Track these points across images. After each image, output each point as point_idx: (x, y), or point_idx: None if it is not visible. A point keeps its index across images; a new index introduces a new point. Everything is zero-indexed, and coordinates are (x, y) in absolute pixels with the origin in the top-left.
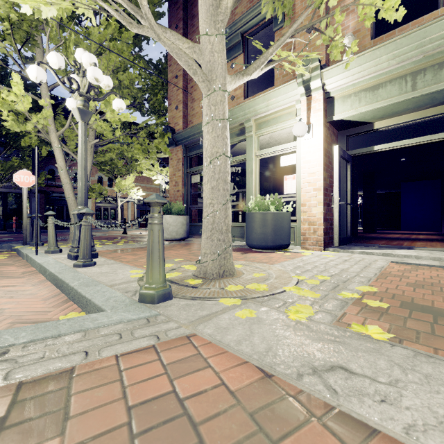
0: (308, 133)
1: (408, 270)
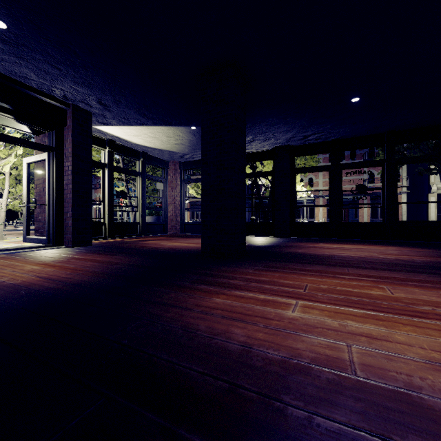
0: None
1: None
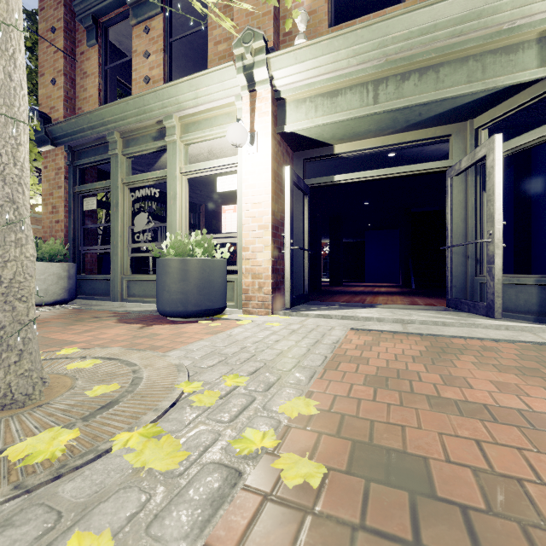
0: (251, 145)
1: (369, 344)
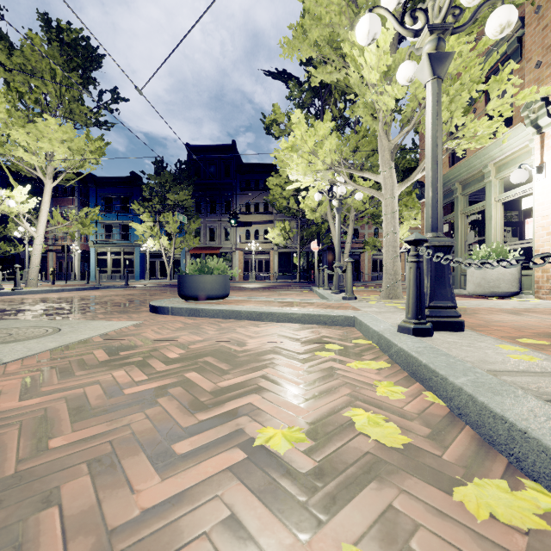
0: (539, 174)
1: None
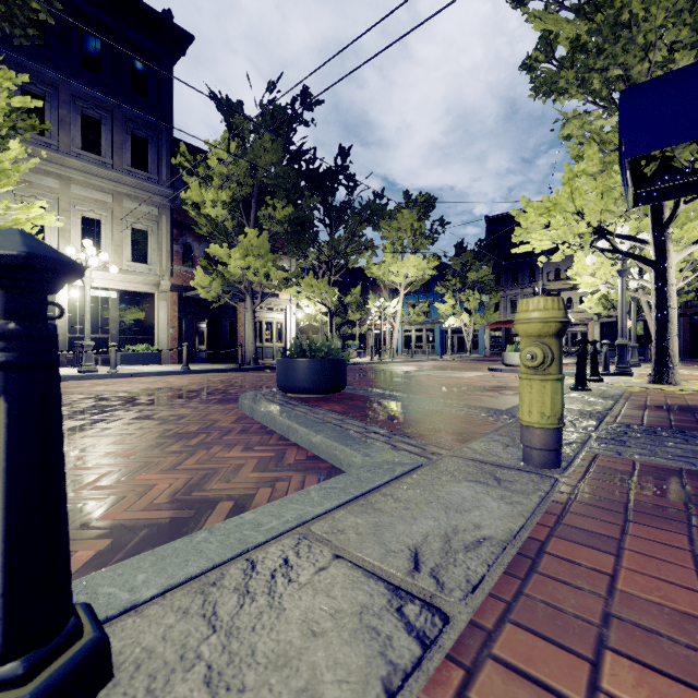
0: None
1: None
